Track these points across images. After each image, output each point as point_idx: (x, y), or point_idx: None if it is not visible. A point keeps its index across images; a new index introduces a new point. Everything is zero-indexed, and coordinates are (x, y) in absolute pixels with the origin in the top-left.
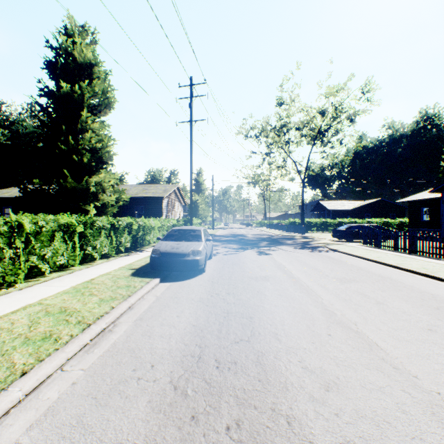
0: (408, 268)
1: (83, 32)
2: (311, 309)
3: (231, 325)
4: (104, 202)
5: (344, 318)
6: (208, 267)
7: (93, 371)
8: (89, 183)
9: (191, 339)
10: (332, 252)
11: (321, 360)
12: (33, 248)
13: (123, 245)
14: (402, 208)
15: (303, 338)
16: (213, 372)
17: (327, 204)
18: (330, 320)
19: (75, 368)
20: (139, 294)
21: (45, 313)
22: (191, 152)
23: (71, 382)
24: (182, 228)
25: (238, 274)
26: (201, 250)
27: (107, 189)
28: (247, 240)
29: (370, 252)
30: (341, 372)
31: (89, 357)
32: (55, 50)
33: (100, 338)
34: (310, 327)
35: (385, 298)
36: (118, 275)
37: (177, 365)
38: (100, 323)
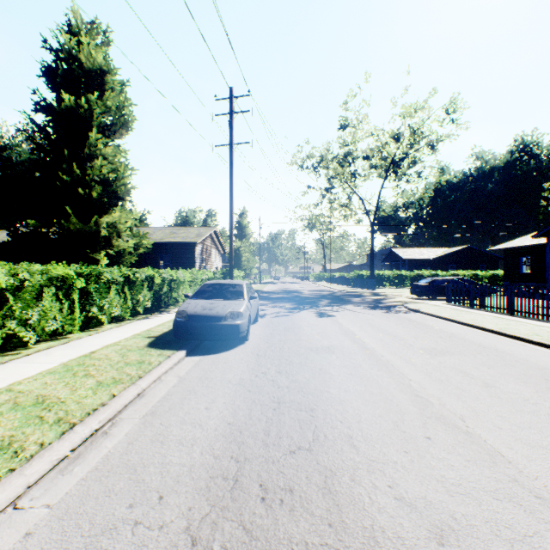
0: (516, 334)
1: (92, 31)
2: (397, 395)
3: (284, 422)
4: (119, 249)
5: (445, 409)
6: (252, 334)
7: (64, 509)
8: (99, 224)
9: (224, 447)
10: (413, 313)
11: (423, 484)
12: (12, 310)
13: (141, 304)
14: (494, 258)
15: (391, 445)
16: (256, 508)
17: (402, 252)
18: (426, 414)
19: (36, 504)
20: (154, 374)
21: (12, 405)
22: (231, 184)
23: (23, 532)
24: (218, 282)
25: (292, 343)
26: (243, 311)
27: (123, 232)
28: (303, 297)
29: (462, 313)
30: (458, 507)
31: (64, 482)
32: (55, 53)
33: (88, 446)
34: (398, 424)
35: (495, 378)
36: (130, 345)
37: (199, 497)
38: (89, 422)
